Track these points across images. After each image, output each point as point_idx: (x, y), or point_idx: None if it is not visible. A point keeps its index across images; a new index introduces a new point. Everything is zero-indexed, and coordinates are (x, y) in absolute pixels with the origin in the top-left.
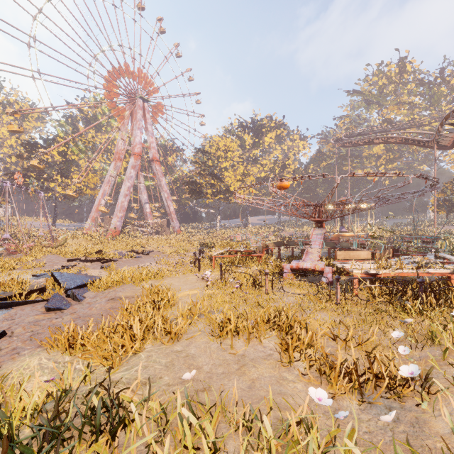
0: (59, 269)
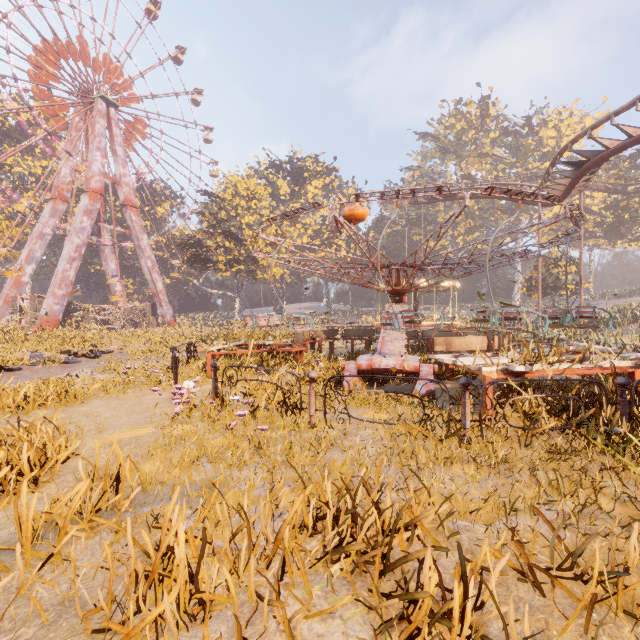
0: None
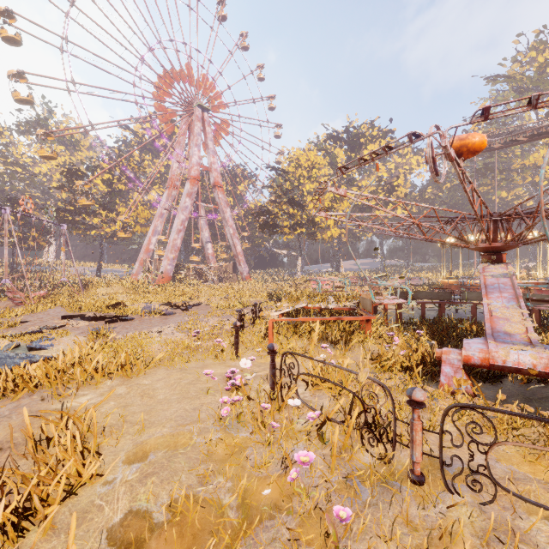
0: (22, 334)
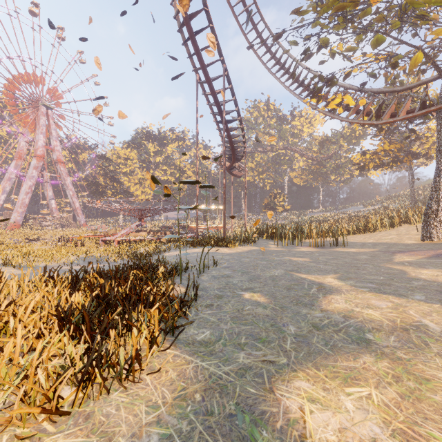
0: None
